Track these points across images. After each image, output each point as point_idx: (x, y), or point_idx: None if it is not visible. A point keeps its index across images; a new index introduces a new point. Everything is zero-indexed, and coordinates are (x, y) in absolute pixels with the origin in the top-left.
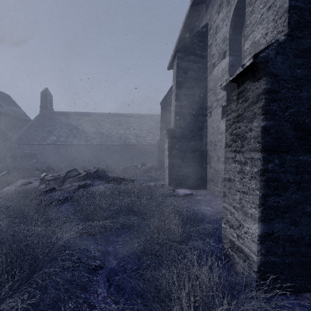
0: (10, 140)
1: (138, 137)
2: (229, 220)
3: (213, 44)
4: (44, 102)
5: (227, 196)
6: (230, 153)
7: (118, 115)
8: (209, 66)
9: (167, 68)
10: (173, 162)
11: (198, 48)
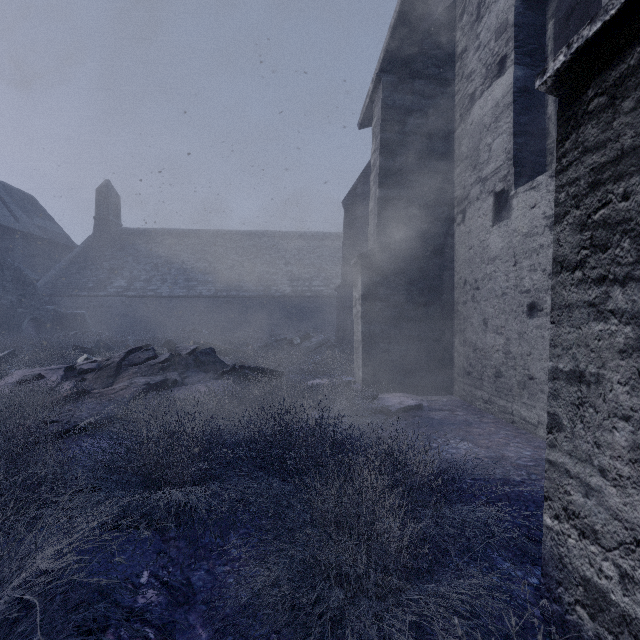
0: (32, 287)
1: (296, 281)
2: (576, 510)
3: (470, 49)
4: (103, 210)
5: (568, 429)
6: (577, 290)
7: (254, 235)
8: (459, 104)
9: (359, 124)
10: (373, 330)
11: (432, 63)
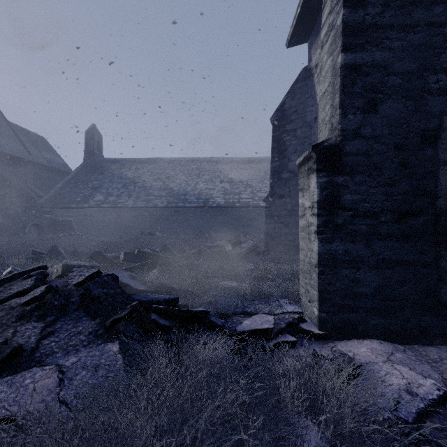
0: (33, 201)
1: (228, 195)
2: None
3: None
4: (90, 146)
5: None
6: None
7: (197, 161)
8: None
9: (287, 42)
10: (334, 251)
11: None
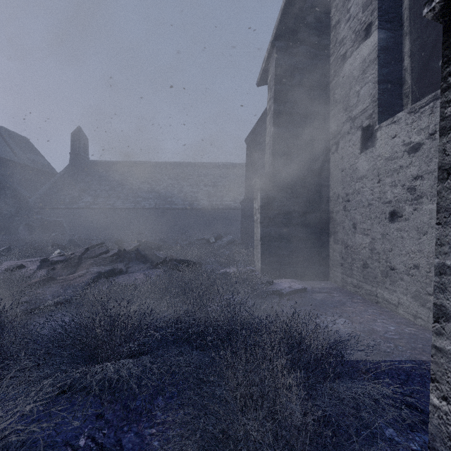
0: (25, 202)
1: (212, 197)
2: None
3: (342, 21)
4: (76, 148)
5: None
6: None
7: (182, 165)
8: (333, 63)
9: (257, 83)
10: (269, 232)
11: (312, 33)
